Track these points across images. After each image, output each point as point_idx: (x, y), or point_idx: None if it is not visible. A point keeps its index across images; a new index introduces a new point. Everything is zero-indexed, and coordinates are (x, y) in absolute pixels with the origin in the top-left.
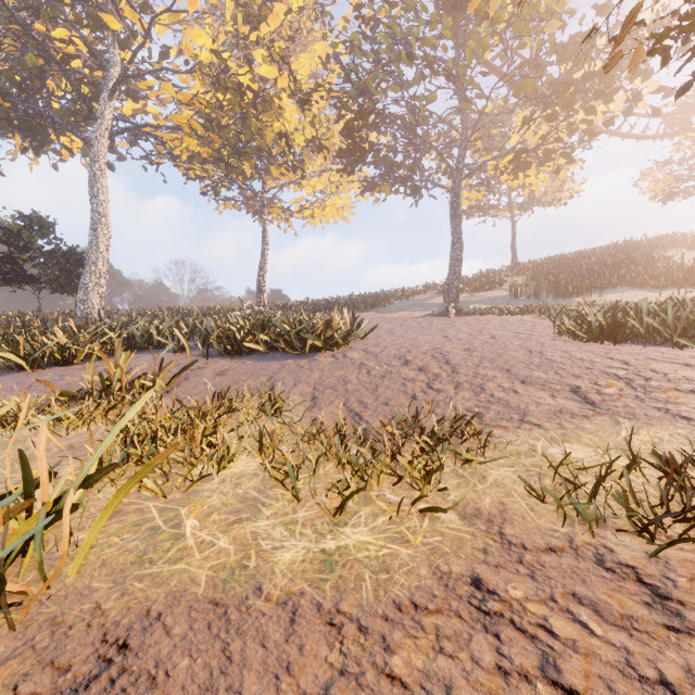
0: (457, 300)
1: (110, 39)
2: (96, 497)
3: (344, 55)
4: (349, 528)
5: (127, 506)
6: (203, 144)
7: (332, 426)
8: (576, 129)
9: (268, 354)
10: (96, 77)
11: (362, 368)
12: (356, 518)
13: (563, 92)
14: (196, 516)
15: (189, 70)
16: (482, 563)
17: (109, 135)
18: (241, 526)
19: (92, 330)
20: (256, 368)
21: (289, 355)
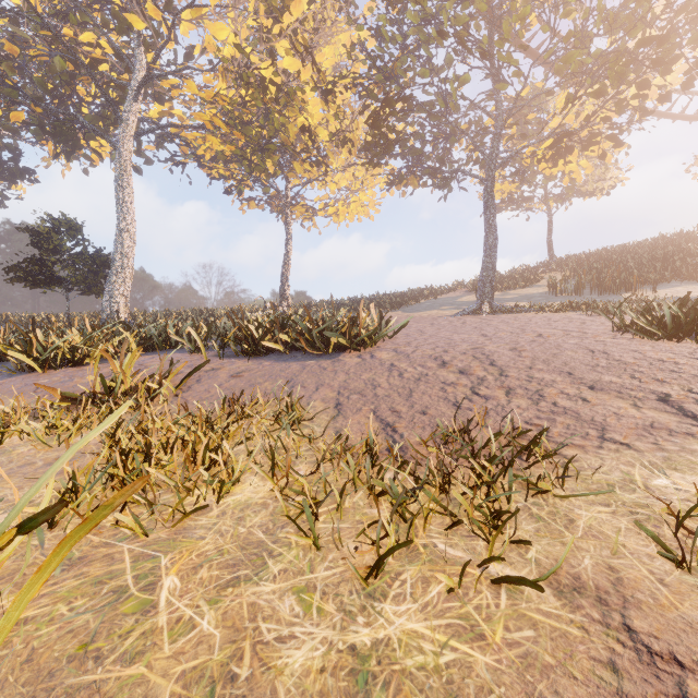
0: (491, 297)
1: (135, 41)
2: (62, 533)
3: (369, 45)
4: (389, 603)
5: (95, 549)
6: (226, 142)
7: (360, 439)
8: (626, 107)
9: (288, 354)
10: (122, 80)
11: (392, 370)
12: (399, 585)
13: (613, 65)
14: (178, 570)
15: (212, 68)
16: (617, 694)
17: (134, 136)
18: (237, 591)
19: (109, 329)
20: (275, 370)
21: (311, 355)
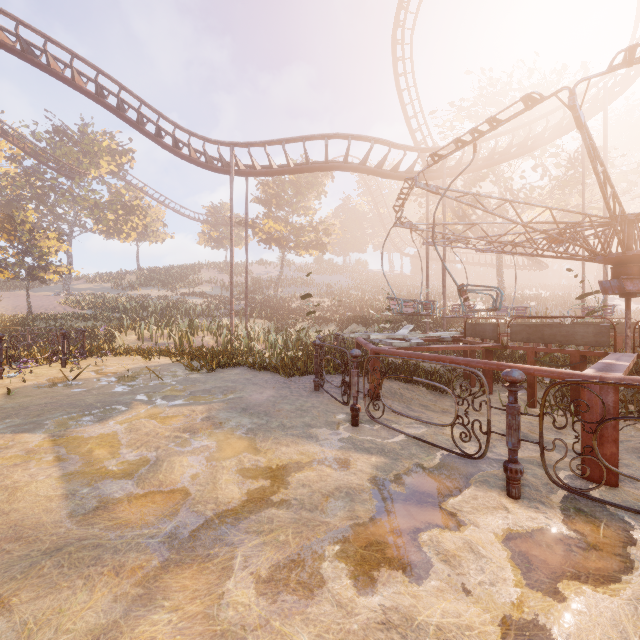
0: (69, 289)
1: None
2: None
3: (9, 151)
4: None
5: None
6: None
7: None
8: (120, 229)
9: None
10: None
11: None
12: None
13: (104, 220)
14: None
15: None
16: None
17: None
18: None
19: None
20: None
21: None
